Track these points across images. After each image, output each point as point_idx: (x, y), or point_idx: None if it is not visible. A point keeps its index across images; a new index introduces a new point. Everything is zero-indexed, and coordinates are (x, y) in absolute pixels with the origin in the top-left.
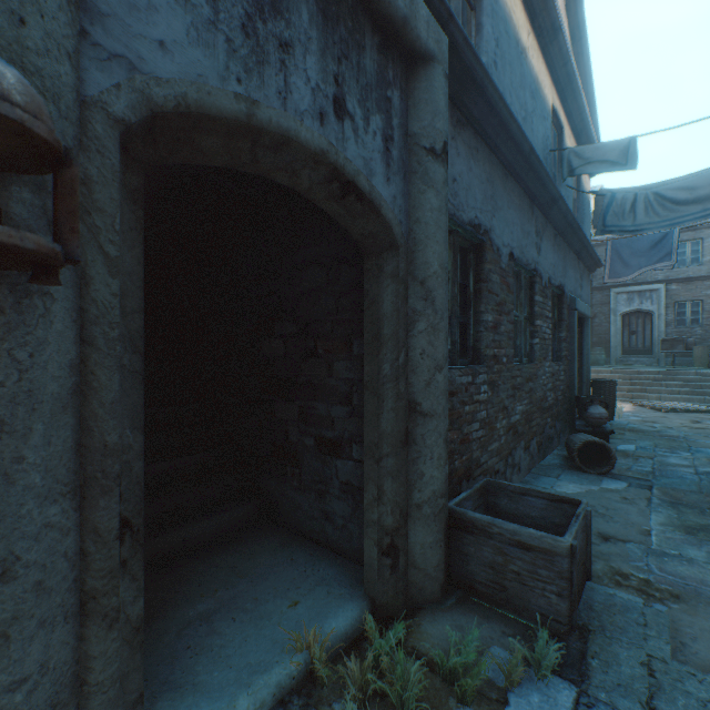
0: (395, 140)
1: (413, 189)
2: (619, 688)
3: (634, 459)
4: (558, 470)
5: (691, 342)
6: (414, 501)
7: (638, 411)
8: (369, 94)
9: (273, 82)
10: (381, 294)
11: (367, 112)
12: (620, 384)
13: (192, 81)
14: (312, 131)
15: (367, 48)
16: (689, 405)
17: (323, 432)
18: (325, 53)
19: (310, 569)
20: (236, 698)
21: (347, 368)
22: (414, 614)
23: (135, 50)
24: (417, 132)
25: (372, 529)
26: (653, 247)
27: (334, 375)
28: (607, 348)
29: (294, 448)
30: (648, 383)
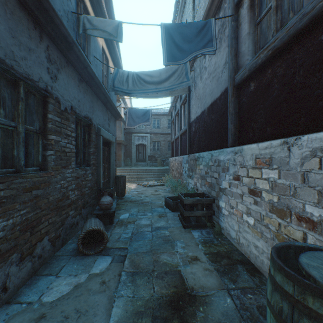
0: None
1: None
2: None
3: (125, 227)
4: (65, 261)
5: (157, 157)
6: None
7: (138, 187)
8: None
9: None
10: None
11: None
12: (134, 175)
13: None
14: None
15: None
16: (155, 182)
17: None
18: None
19: None
20: None
21: None
22: None
23: None
24: None
25: None
26: (144, 115)
27: None
28: (131, 159)
29: None
30: (143, 174)
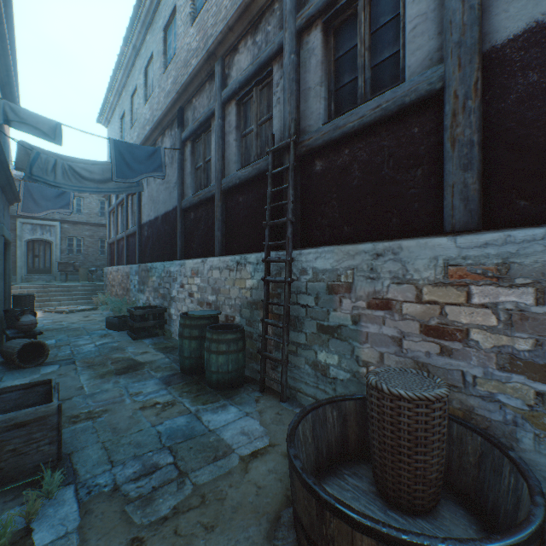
0: None
1: None
2: (96, 466)
3: (58, 348)
4: (0, 375)
5: (79, 265)
6: None
7: (49, 315)
8: None
9: None
10: None
11: None
12: None
13: None
14: None
15: None
16: (81, 307)
17: None
18: None
19: None
20: None
21: None
22: None
23: None
24: None
25: None
26: (59, 197)
27: None
28: (15, 268)
29: None
30: (53, 294)
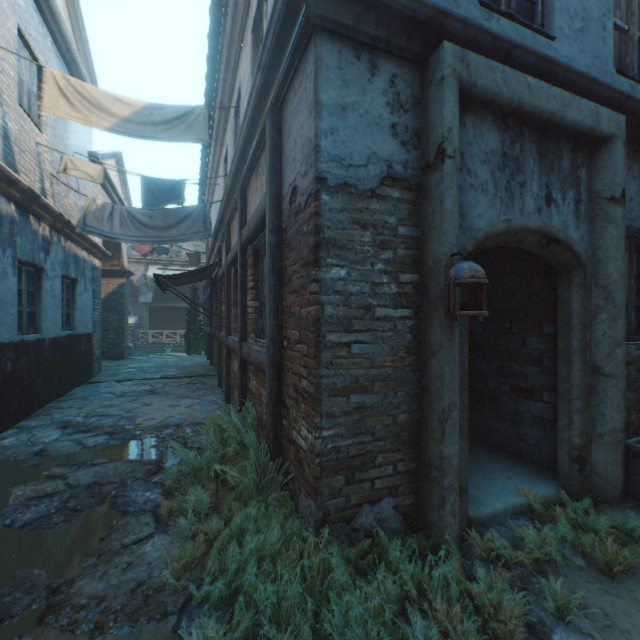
0: (582, 200)
1: (595, 227)
2: None
3: None
4: None
5: None
6: (596, 432)
7: None
8: (565, 182)
9: (516, 206)
10: (570, 297)
11: (564, 193)
12: None
13: (488, 224)
14: (534, 220)
15: (564, 155)
16: None
17: (517, 382)
18: (540, 175)
19: (512, 465)
20: (492, 502)
21: (538, 342)
22: (596, 504)
23: (472, 223)
24: (599, 189)
25: (563, 444)
26: None
27: (526, 346)
28: None
29: (492, 392)
30: None
